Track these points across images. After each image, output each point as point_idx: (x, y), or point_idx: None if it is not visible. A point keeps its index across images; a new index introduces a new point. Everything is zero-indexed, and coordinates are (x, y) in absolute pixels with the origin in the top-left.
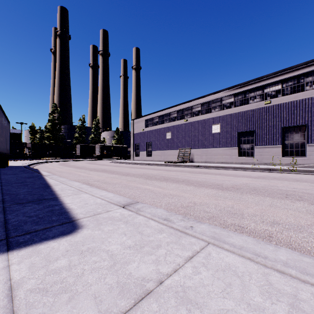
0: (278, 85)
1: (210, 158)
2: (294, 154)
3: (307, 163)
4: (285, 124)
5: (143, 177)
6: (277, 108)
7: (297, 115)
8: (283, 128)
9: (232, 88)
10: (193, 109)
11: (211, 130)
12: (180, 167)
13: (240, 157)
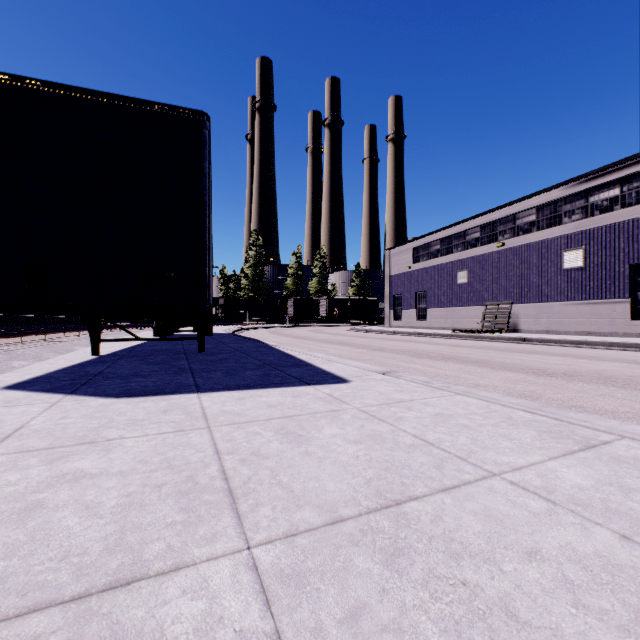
0: None
1: (558, 323)
2: None
3: None
4: None
5: (406, 354)
6: None
7: None
8: None
9: (616, 166)
10: (518, 220)
11: (560, 262)
12: (485, 340)
13: (636, 322)
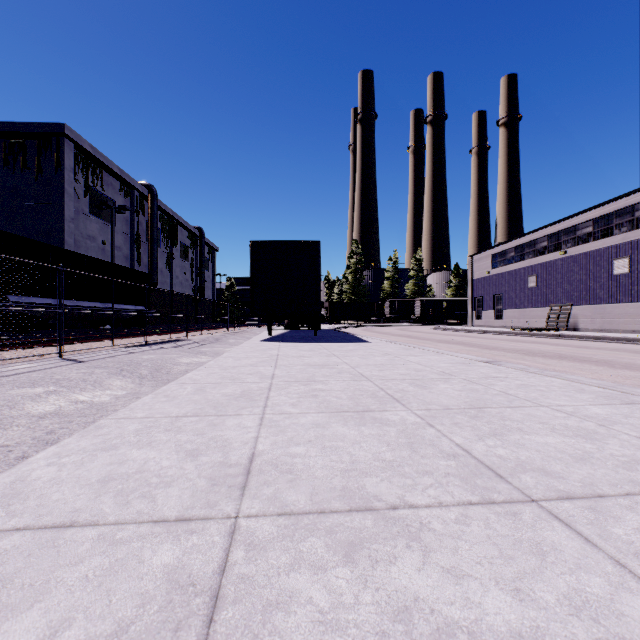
0: None
1: (609, 322)
2: None
3: None
4: None
5: (437, 341)
6: None
7: None
8: None
9: None
10: (577, 231)
11: (611, 269)
12: (529, 336)
13: None
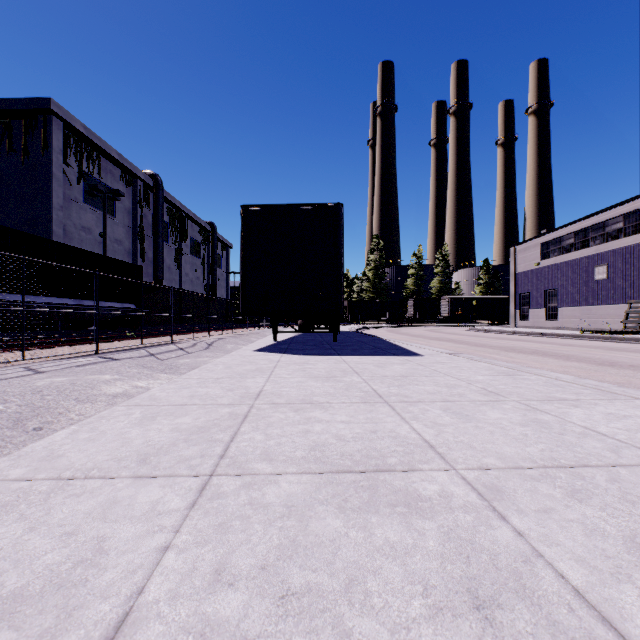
0: None
1: None
2: None
3: None
4: None
5: (501, 349)
6: None
7: None
8: None
9: None
10: None
11: None
12: (613, 341)
13: None
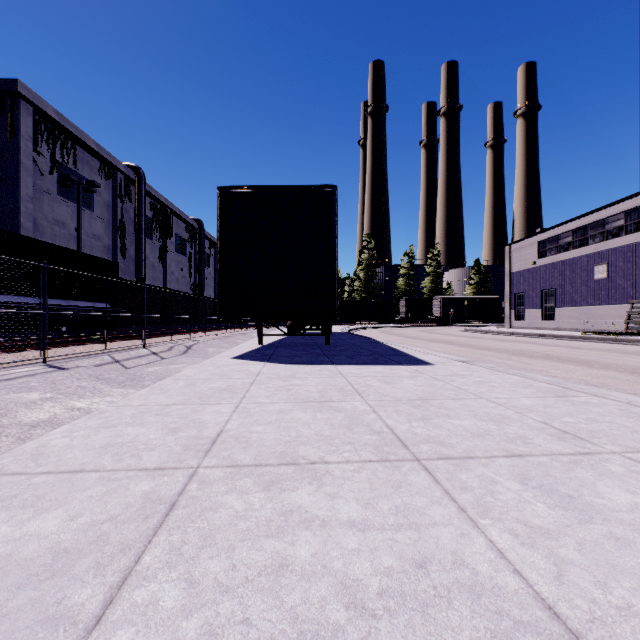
0: None
1: None
2: None
3: None
4: None
5: (509, 353)
6: None
7: None
8: None
9: None
10: None
11: None
12: (620, 343)
13: None
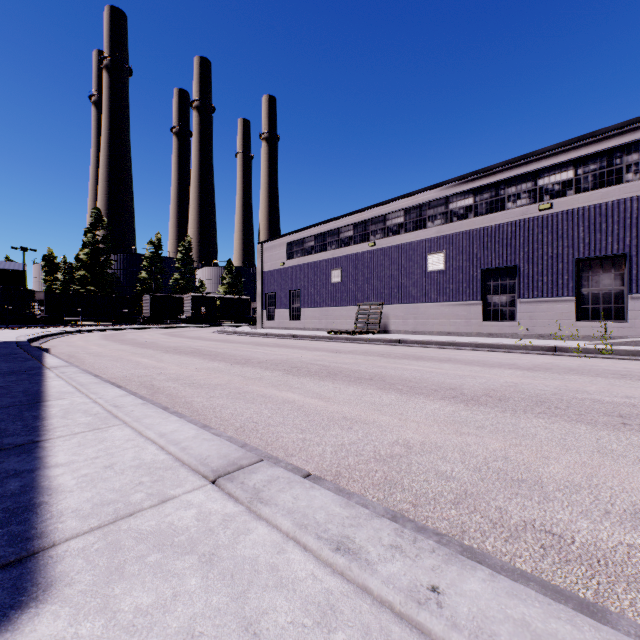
0: (567, 170)
1: (423, 323)
2: (600, 317)
3: (630, 335)
4: (582, 253)
5: (280, 368)
6: (565, 219)
7: (608, 233)
8: (577, 261)
9: (471, 177)
10: (388, 221)
11: (425, 265)
12: (362, 342)
13: (486, 322)
